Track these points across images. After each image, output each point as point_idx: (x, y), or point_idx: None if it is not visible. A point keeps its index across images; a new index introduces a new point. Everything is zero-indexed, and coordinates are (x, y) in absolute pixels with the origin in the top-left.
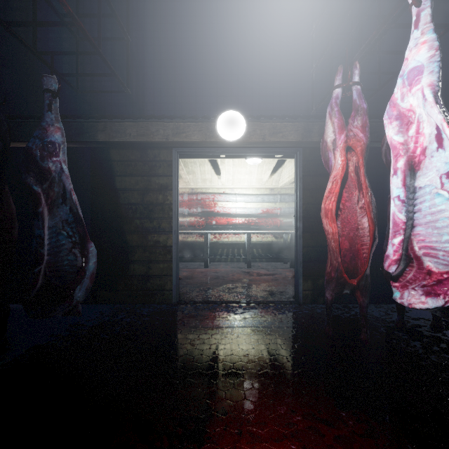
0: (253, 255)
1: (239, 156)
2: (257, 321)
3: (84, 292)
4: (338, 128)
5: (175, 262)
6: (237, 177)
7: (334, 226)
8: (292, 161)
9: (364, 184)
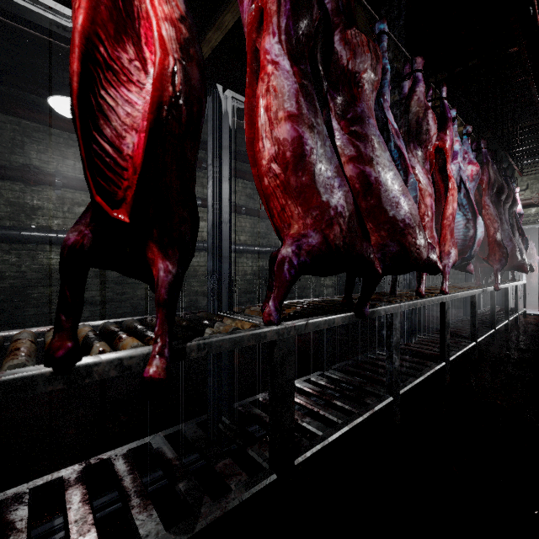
0: None
1: None
2: None
3: None
4: None
5: None
6: None
7: None
8: None
9: None
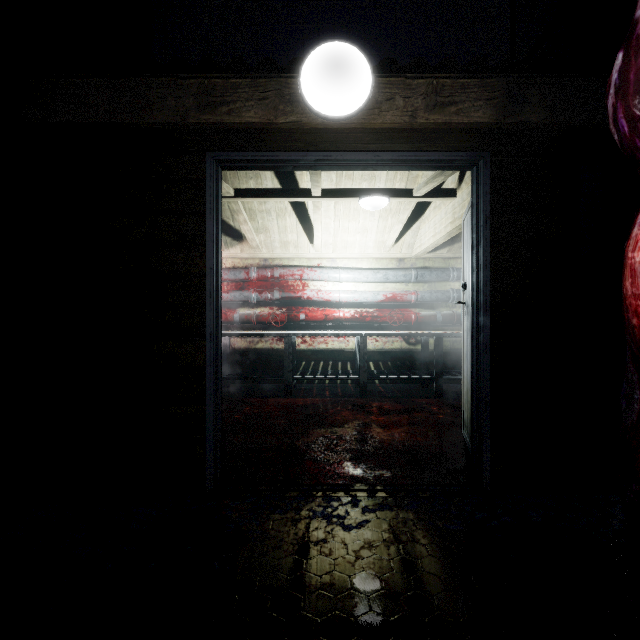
0: (370, 372)
1: (347, 194)
2: (401, 558)
3: None
4: None
5: (211, 401)
6: (342, 238)
7: None
8: (441, 206)
9: None
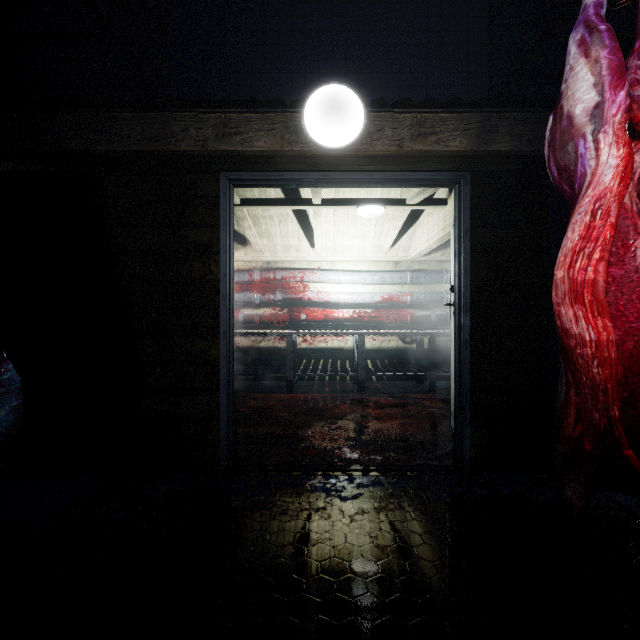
0: (367, 369)
1: (345, 203)
2: (389, 521)
3: None
4: (612, 73)
5: (224, 391)
6: (341, 242)
7: (609, 323)
8: (434, 213)
9: None
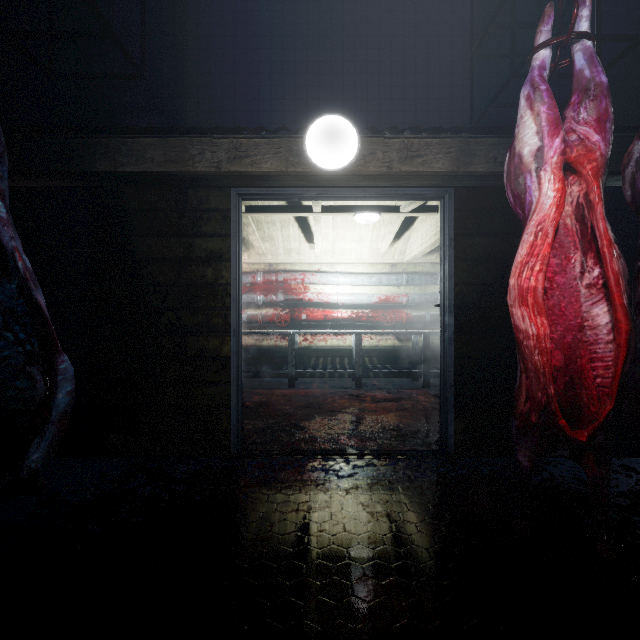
0: (365, 367)
1: (344, 210)
2: (379, 494)
3: (44, 453)
4: (549, 125)
5: (234, 384)
6: (340, 245)
7: (545, 322)
8: (427, 219)
9: (607, 235)
